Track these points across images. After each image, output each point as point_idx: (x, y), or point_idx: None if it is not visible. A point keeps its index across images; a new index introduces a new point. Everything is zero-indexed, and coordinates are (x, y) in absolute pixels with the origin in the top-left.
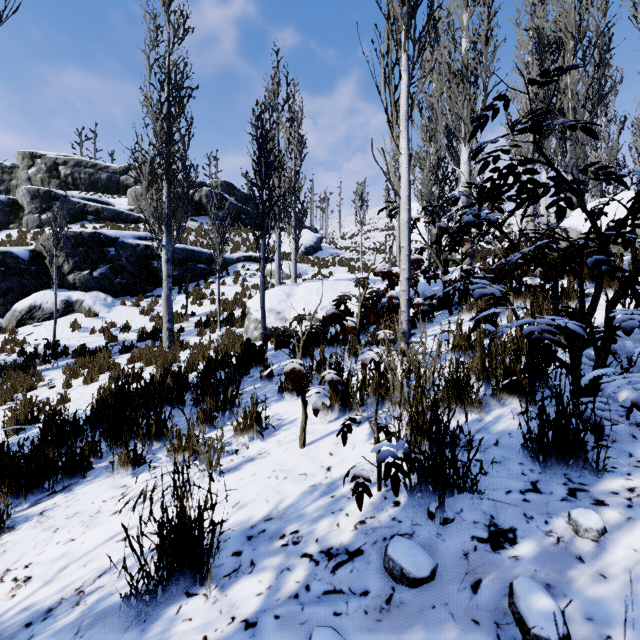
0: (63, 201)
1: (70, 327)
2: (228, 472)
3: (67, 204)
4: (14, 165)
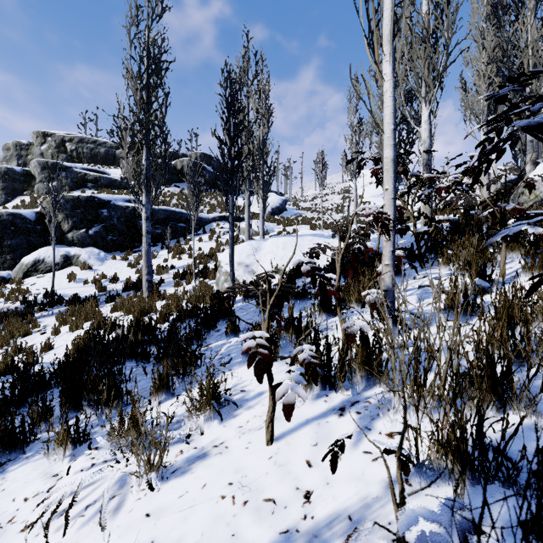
0: (67, 171)
1: (67, 278)
2: (173, 474)
3: (71, 174)
4: (30, 143)
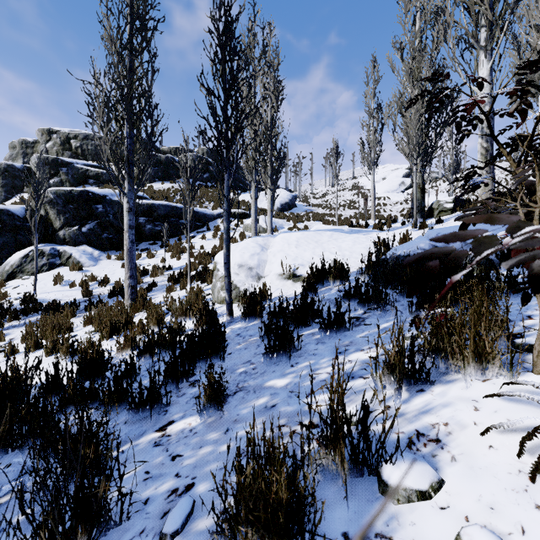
0: (68, 167)
1: (53, 280)
2: None
3: (72, 170)
4: (36, 141)
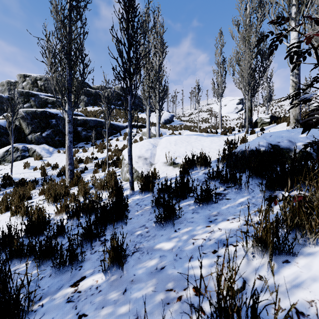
0: (35, 97)
1: (23, 166)
2: None
3: (37, 98)
4: (16, 81)
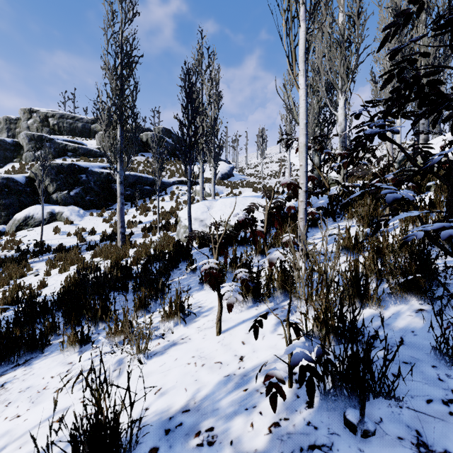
0: (51, 142)
1: (53, 231)
2: (154, 355)
3: (53, 144)
4: (18, 118)
